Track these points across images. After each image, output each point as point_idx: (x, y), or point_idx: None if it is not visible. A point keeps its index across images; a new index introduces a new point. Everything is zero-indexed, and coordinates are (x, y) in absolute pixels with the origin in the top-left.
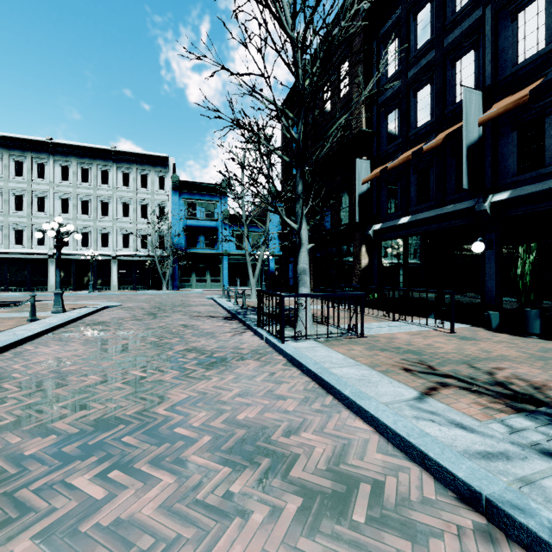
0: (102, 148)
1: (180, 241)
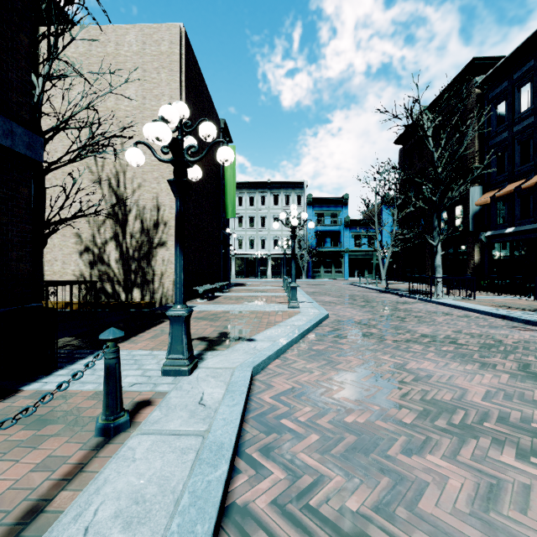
0: (262, 182)
1: (312, 243)
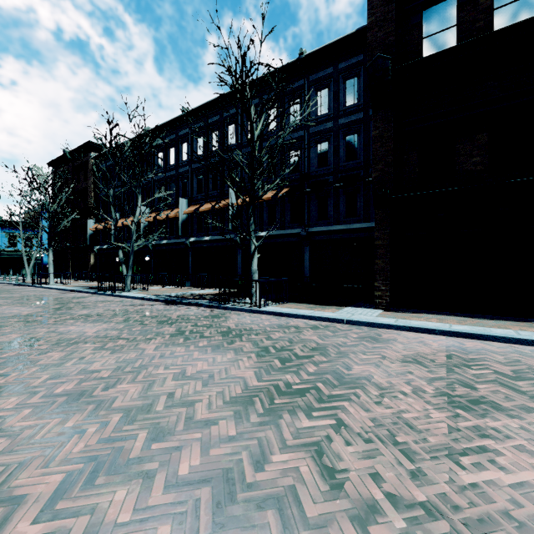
0: None
1: None
